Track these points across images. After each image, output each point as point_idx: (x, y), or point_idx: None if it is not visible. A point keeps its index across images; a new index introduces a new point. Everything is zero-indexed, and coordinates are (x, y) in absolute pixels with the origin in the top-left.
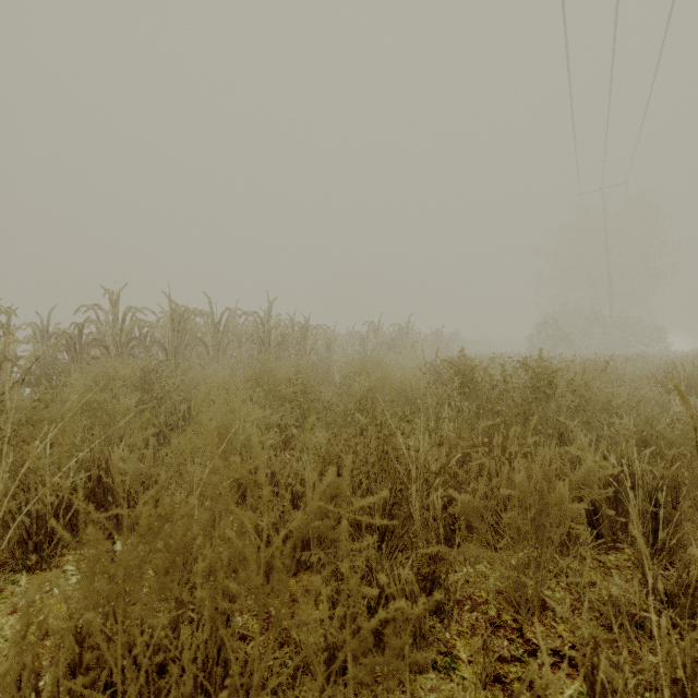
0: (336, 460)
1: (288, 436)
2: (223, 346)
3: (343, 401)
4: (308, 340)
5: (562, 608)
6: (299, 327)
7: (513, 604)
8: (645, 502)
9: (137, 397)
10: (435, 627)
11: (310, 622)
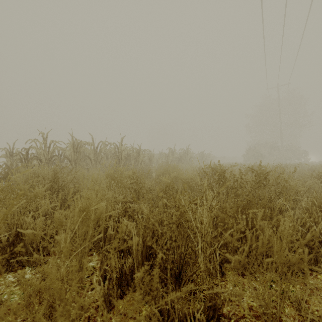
0: (152, 226)
1: (126, 208)
2: (98, 159)
3: (156, 188)
4: (140, 157)
5: (291, 321)
6: (136, 150)
7: (260, 318)
8: None
9: (45, 187)
10: None
11: None
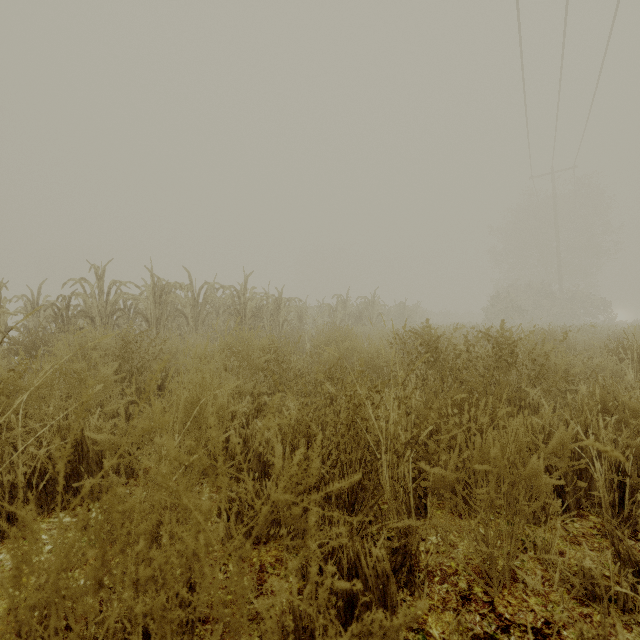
0: (306, 430)
1: (260, 404)
2: (201, 317)
3: (313, 370)
4: (281, 312)
5: (532, 579)
6: (273, 300)
7: (482, 575)
8: (610, 471)
9: (115, 366)
10: (406, 601)
11: (272, 637)
